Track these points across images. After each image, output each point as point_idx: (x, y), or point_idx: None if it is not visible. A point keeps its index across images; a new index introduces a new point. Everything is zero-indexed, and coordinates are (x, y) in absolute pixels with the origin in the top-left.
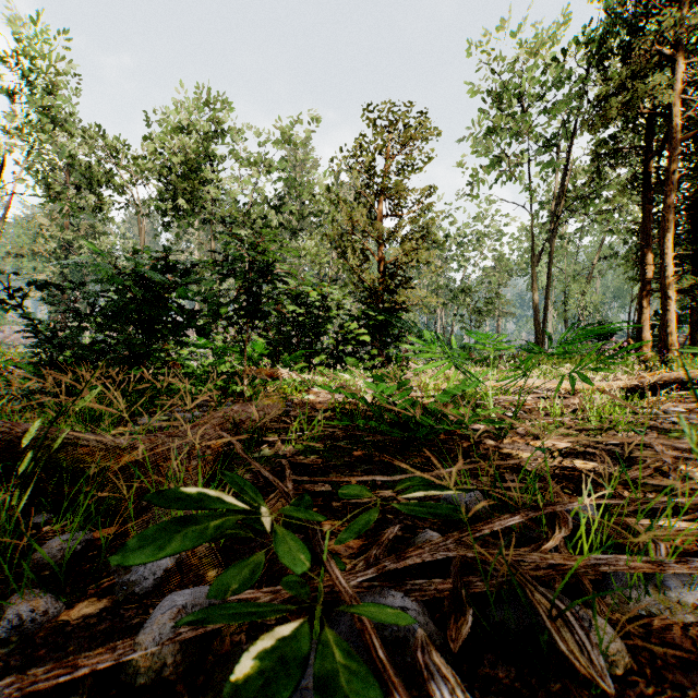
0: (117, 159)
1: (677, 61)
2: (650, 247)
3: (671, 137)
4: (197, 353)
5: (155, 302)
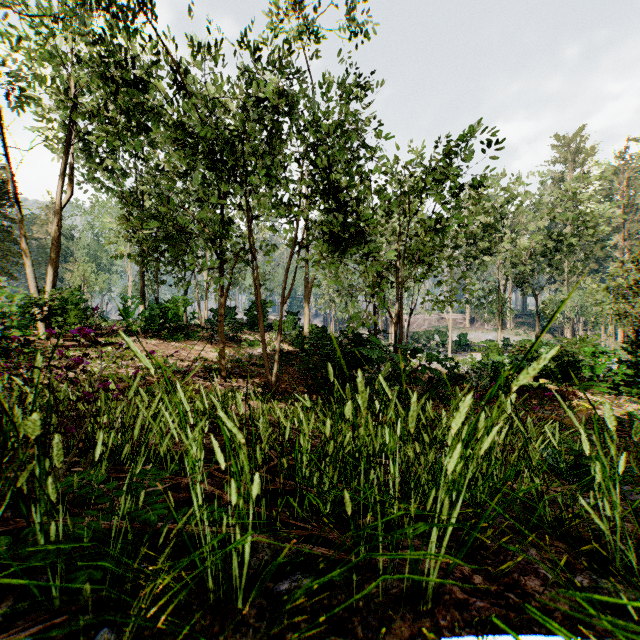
0: None
1: None
2: None
3: None
4: None
5: None
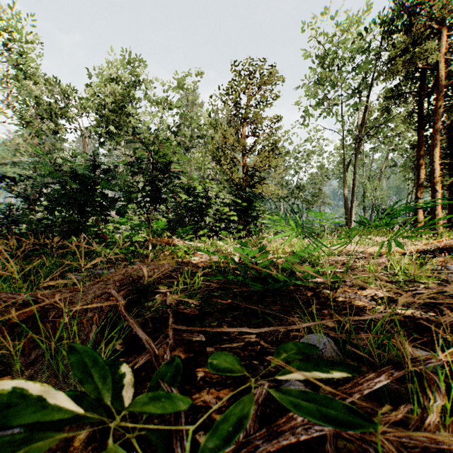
0: (68, 100)
1: (442, 33)
2: (423, 157)
3: (438, 84)
4: (120, 228)
5: (84, 191)
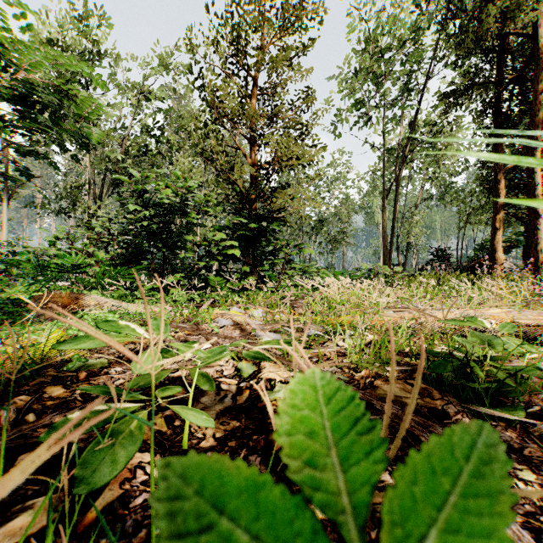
0: None
1: None
2: (502, 173)
3: (540, 57)
4: (12, 272)
5: None
